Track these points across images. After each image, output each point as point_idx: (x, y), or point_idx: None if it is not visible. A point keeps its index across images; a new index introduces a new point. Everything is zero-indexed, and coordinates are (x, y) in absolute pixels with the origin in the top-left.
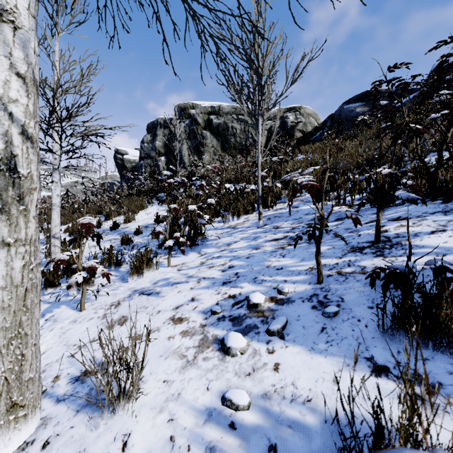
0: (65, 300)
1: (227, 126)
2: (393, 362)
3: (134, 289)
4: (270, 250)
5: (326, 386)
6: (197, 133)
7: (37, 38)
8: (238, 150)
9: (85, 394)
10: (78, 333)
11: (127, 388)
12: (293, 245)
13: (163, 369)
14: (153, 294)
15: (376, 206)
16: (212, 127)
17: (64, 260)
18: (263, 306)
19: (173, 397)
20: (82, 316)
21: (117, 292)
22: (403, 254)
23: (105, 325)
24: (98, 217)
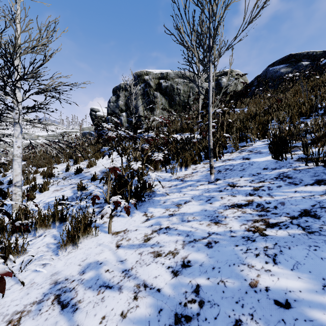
0: None
1: (173, 87)
2: None
3: (56, 277)
4: (239, 233)
5: None
6: (150, 94)
7: None
8: (181, 106)
9: None
10: None
11: None
12: (276, 229)
13: None
14: (68, 311)
15: None
16: (161, 89)
17: None
18: None
19: None
20: None
21: (36, 280)
22: None
23: None
24: (69, 161)
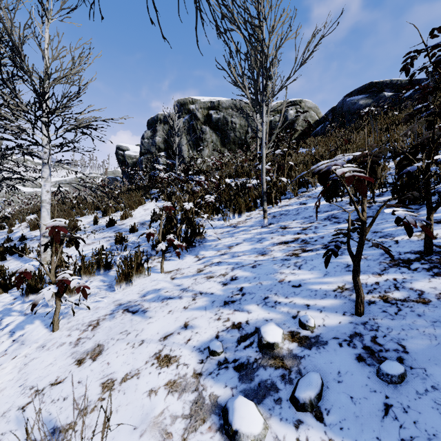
0: (42, 312)
1: (227, 121)
2: None
3: (119, 302)
4: (280, 258)
5: None
6: (197, 128)
7: None
8: (237, 145)
9: None
10: (42, 367)
11: None
12: (309, 252)
13: None
14: (139, 313)
15: (426, 205)
16: (212, 122)
17: (28, 273)
18: (281, 348)
19: None
20: (53, 338)
21: (100, 306)
22: None
23: (75, 357)
24: (96, 213)
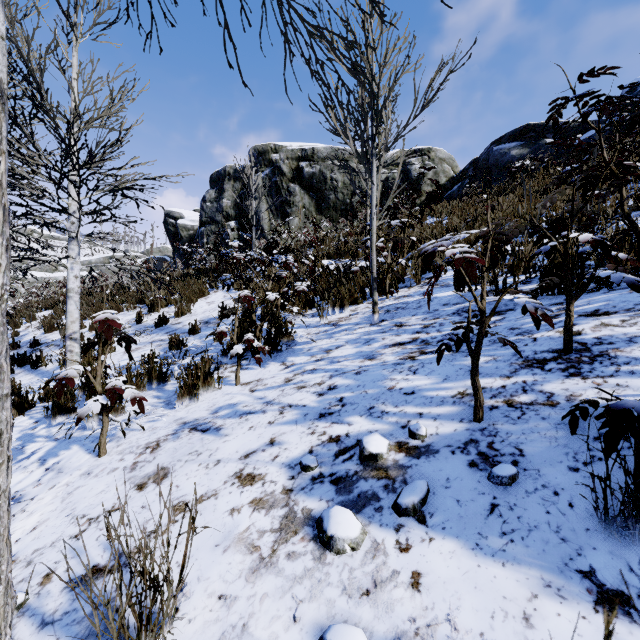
0: (79, 436)
1: (324, 177)
2: (634, 583)
3: (182, 420)
4: (392, 362)
5: (512, 630)
6: (282, 187)
7: (2, 9)
8: (340, 211)
9: (89, 614)
10: (92, 495)
11: (157, 607)
12: (428, 354)
13: (220, 571)
14: (211, 431)
15: (566, 294)
16: (303, 179)
17: (71, 379)
18: (386, 459)
19: (234, 632)
20: (101, 464)
21: (158, 425)
22: (616, 373)
23: (134, 482)
24: (138, 308)
